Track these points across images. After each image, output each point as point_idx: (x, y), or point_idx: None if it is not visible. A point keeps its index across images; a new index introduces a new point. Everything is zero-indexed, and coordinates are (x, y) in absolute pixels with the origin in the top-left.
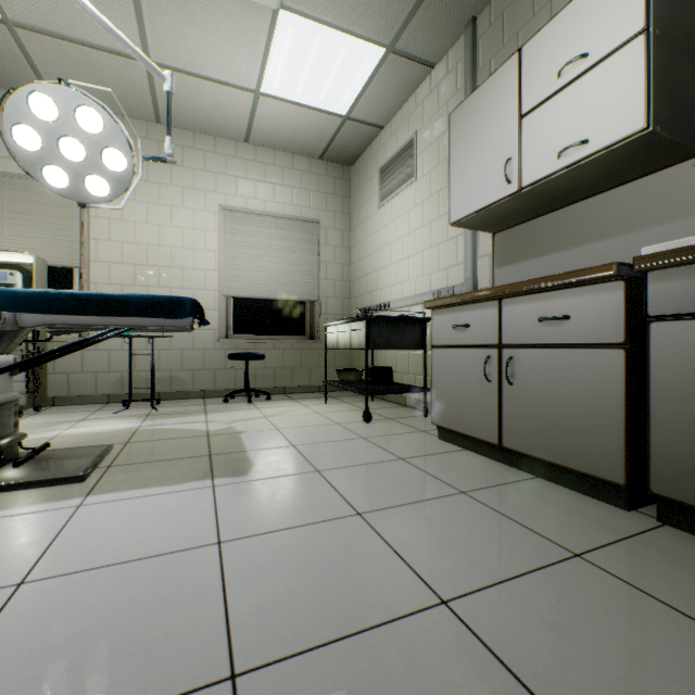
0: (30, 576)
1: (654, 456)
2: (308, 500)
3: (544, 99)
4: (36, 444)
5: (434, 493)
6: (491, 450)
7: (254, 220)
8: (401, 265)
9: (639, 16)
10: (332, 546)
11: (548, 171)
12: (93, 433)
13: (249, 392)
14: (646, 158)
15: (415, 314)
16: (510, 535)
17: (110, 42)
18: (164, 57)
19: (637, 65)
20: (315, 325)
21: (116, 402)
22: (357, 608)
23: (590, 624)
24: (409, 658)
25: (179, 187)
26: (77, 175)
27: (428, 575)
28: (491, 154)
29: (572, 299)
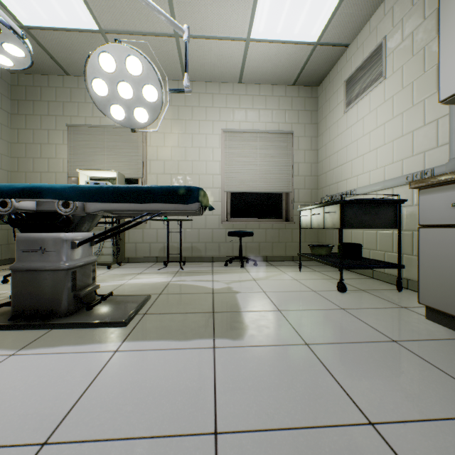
0: (54, 434)
1: None
2: (304, 384)
3: None
4: (110, 289)
5: None
6: None
7: (245, 137)
8: (367, 156)
9: None
10: None
11: None
12: (143, 284)
13: (241, 259)
14: None
15: (386, 197)
16: None
17: (154, 28)
18: None
19: None
20: (289, 210)
21: (161, 262)
22: None
23: None
24: None
25: (197, 120)
26: (129, 109)
27: None
28: None
29: None
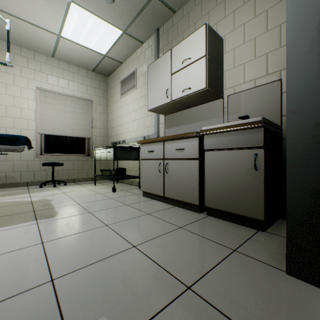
0: None
1: (206, 194)
2: (85, 223)
3: (178, 70)
4: None
5: (138, 215)
6: (161, 198)
7: (57, 97)
8: (130, 124)
9: (204, 50)
10: (94, 237)
11: (180, 96)
12: None
13: (54, 182)
14: (208, 96)
15: (135, 145)
16: (161, 225)
17: None
18: (3, 6)
19: (204, 66)
20: (90, 149)
21: None
22: (103, 253)
23: (178, 244)
24: (120, 262)
25: (12, 74)
26: None
27: (130, 240)
28: (162, 86)
29: (185, 143)
